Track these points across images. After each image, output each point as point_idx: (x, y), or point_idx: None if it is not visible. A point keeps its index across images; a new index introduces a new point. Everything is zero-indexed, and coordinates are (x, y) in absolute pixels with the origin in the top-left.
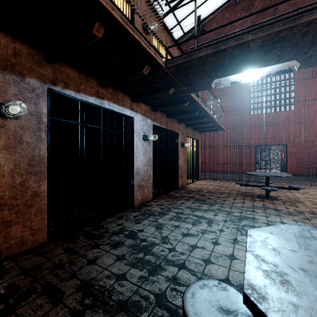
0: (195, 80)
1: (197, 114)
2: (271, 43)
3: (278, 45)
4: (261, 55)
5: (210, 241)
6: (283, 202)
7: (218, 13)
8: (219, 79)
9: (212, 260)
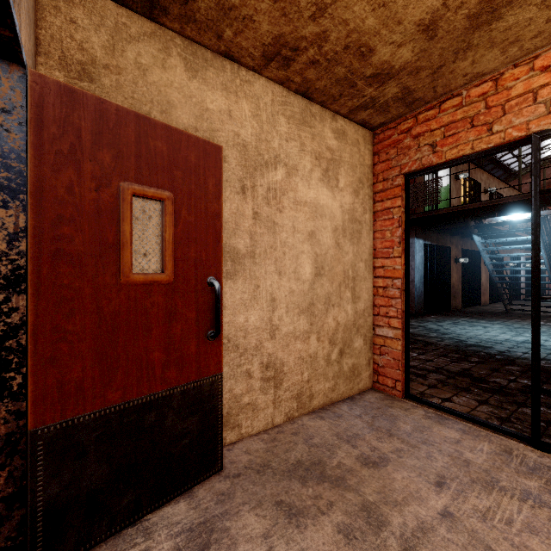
0: None
1: None
2: None
3: None
4: None
5: None
6: None
7: None
8: None
9: None
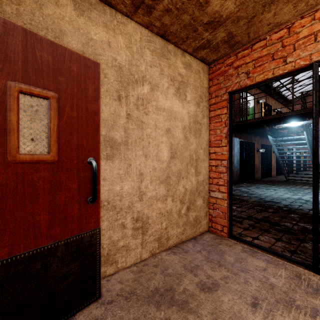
0: None
1: None
2: None
3: None
4: None
5: None
6: None
7: None
8: None
9: None
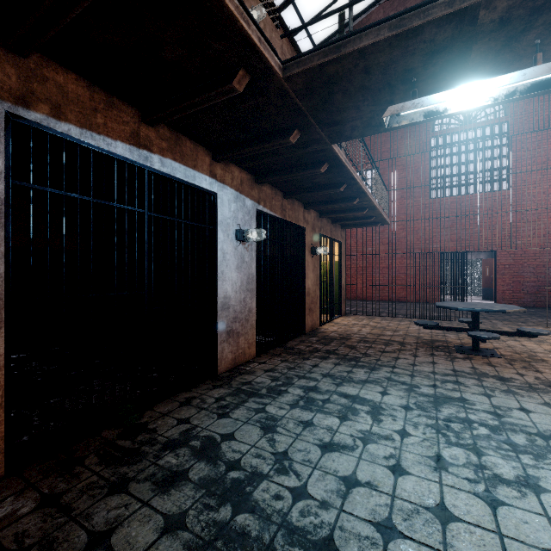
0: (345, 112)
1: (342, 192)
2: (527, 14)
3: (541, 20)
4: (497, 47)
5: (385, 464)
6: (508, 361)
7: (376, 9)
8: (399, 106)
9: (399, 524)
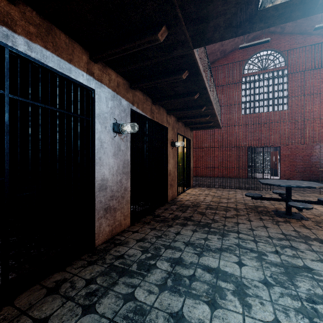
0: (211, 4)
1: (195, 100)
2: None
3: None
4: None
5: None
6: (315, 223)
7: None
8: None
9: None
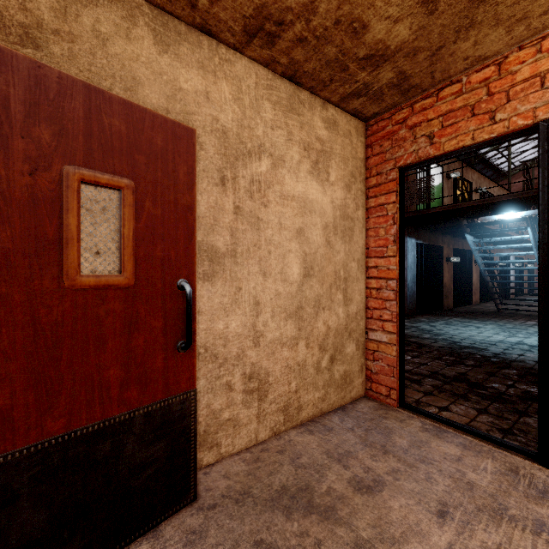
0: None
1: None
2: None
3: None
4: None
5: None
6: None
7: None
8: None
9: None
